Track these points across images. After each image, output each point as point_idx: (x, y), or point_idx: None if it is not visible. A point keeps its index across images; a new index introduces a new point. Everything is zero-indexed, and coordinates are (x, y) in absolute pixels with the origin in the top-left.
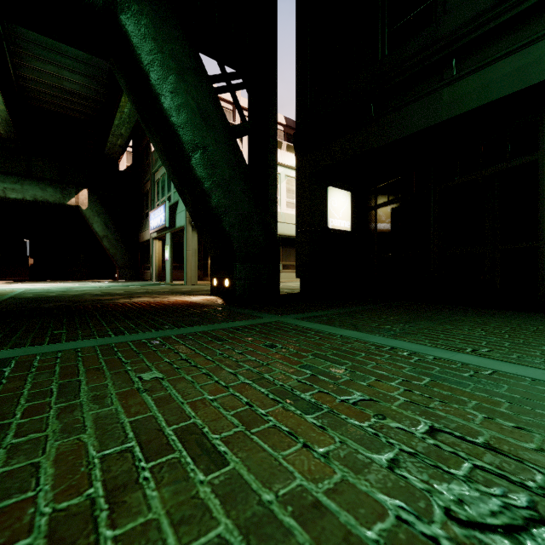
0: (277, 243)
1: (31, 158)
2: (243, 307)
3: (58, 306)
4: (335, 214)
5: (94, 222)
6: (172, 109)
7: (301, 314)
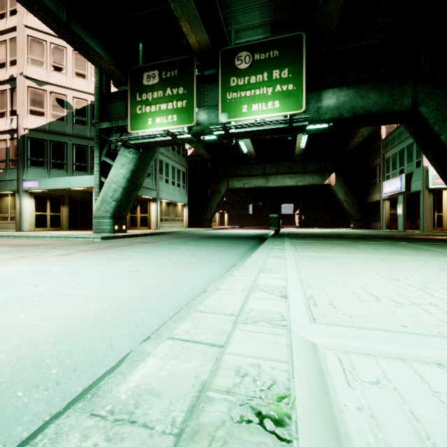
0: None
1: (306, 162)
2: None
3: (388, 237)
4: None
5: (338, 192)
6: (446, 140)
7: None
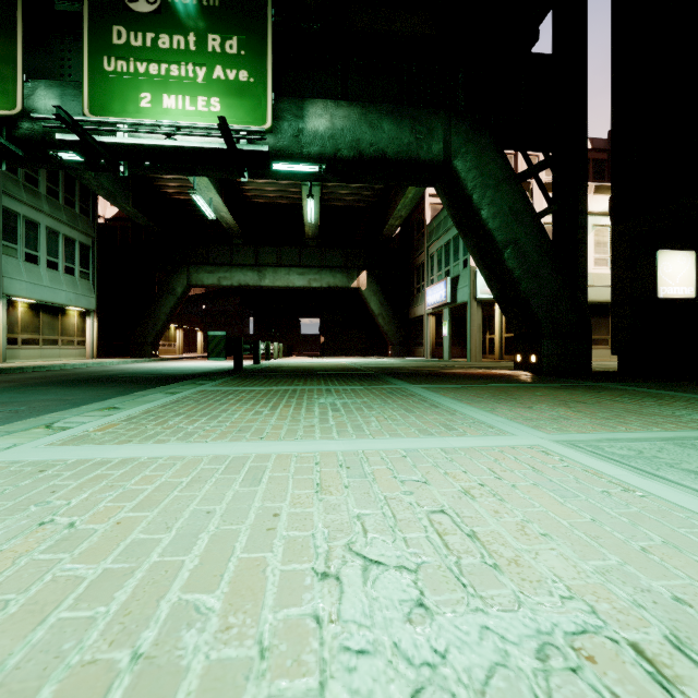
0: (588, 319)
1: (325, 251)
2: (559, 378)
3: (413, 372)
4: (668, 281)
5: (371, 301)
6: (489, 218)
7: (619, 383)
